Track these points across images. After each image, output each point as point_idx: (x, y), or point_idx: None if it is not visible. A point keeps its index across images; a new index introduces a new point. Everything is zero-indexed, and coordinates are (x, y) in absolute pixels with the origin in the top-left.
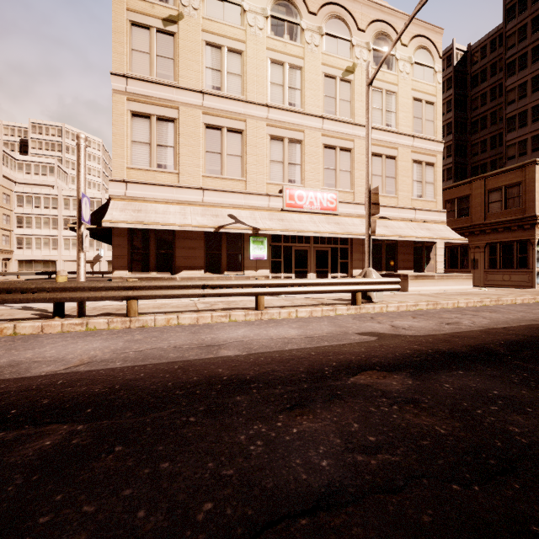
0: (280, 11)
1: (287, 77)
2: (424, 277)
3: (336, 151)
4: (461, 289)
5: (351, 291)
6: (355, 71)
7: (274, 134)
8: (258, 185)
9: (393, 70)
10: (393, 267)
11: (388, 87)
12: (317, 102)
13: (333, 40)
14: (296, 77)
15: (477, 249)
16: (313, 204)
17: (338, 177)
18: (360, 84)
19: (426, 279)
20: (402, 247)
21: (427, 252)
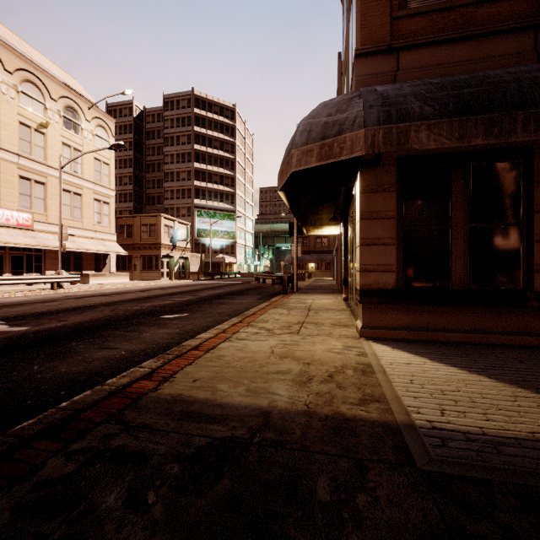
0: None
1: None
2: (100, 275)
3: (31, 182)
4: (123, 281)
5: (51, 282)
6: (49, 127)
7: None
8: None
9: (80, 135)
10: (80, 269)
11: (76, 145)
12: (14, 142)
13: (28, 98)
14: None
15: (137, 258)
16: (10, 220)
17: (33, 202)
18: (52, 138)
19: (101, 276)
20: (87, 255)
21: (104, 259)
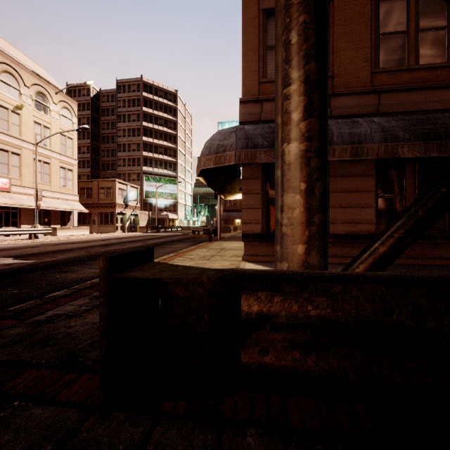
0: None
1: None
2: (66, 228)
3: (9, 153)
4: (85, 234)
5: (29, 234)
6: (23, 109)
7: None
8: None
9: (48, 115)
10: (48, 223)
11: (45, 124)
12: None
13: (6, 86)
14: None
15: (95, 215)
16: None
17: (10, 169)
18: (26, 117)
19: (67, 229)
20: (54, 212)
21: (69, 215)
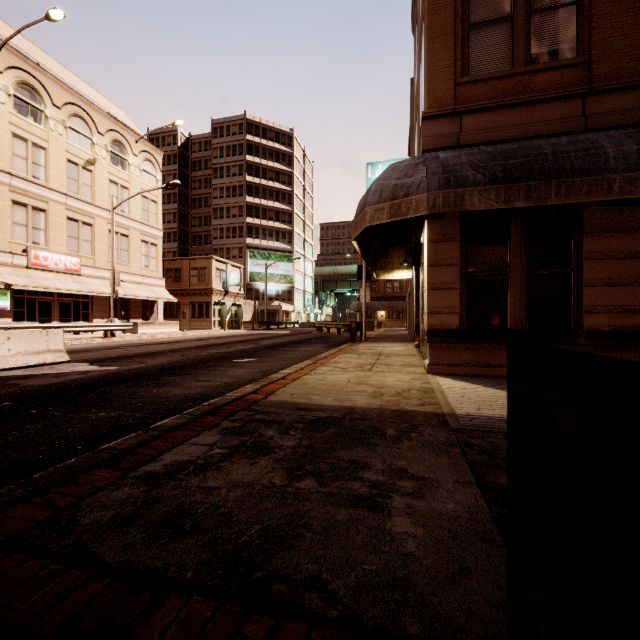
0: (24, 94)
1: (32, 153)
2: (149, 324)
3: (79, 224)
4: (172, 331)
5: (105, 330)
6: (96, 164)
7: (17, 199)
8: (0, 243)
9: (127, 171)
10: (127, 317)
11: (123, 183)
12: (62, 181)
13: (76, 134)
14: (41, 156)
15: (186, 306)
16: (59, 265)
17: (81, 245)
18: (100, 175)
19: (150, 325)
20: (134, 302)
21: (152, 306)
